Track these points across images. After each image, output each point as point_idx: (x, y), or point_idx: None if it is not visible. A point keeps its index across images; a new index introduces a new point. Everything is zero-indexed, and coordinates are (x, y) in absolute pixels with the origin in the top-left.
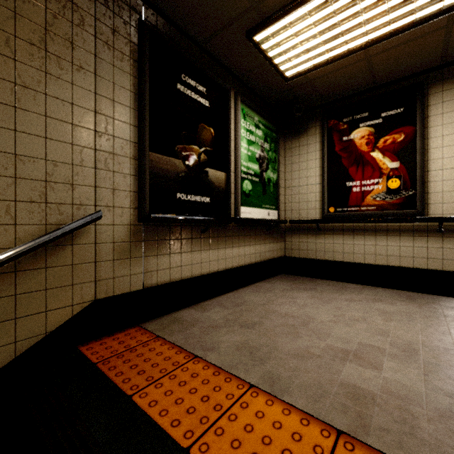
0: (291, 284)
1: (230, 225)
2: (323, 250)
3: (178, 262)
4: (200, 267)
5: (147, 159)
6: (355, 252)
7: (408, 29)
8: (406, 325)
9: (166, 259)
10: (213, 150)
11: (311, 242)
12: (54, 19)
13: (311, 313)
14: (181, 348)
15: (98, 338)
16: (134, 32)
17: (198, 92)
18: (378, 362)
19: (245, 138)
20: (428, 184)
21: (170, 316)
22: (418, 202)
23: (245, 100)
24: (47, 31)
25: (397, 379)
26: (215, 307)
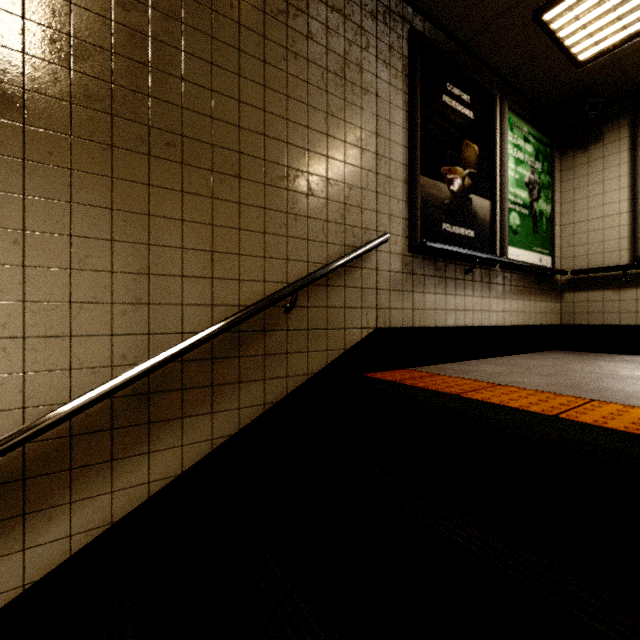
0: (579, 356)
1: (494, 269)
2: (633, 311)
3: (442, 305)
4: (463, 316)
5: (418, 182)
6: None
7: None
8: None
9: (431, 299)
10: (476, 173)
11: (610, 301)
12: (349, 47)
13: (635, 373)
14: (476, 380)
15: (373, 372)
16: (405, 45)
17: (462, 102)
18: None
19: (512, 156)
20: None
21: (434, 367)
22: None
23: (512, 105)
24: (345, 60)
25: None
26: (484, 365)
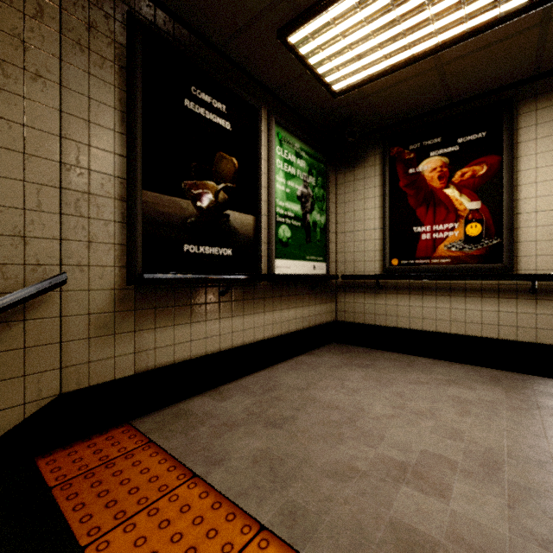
0: (342, 357)
1: (260, 283)
2: (384, 314)
3: (186, 336)
4: (218, 341)
5: (139, 200)
6: (425, 317)
7: (490, 27)
8: (487, 423)
9: (168, 333)
10: (236, 187)
11: (369, 304)
12: None
13: (362, 402)
14: (178, 461)
15: (68, 444)
16: (120, 29)
17: (215, 111)
18: (445, 484)
19: (282, 171)
20: (518, 230)
21: (175, 408)
22: (504, 254)
23: (281, 121)
24: None
25: (470, 515)
26: (237, 393)
